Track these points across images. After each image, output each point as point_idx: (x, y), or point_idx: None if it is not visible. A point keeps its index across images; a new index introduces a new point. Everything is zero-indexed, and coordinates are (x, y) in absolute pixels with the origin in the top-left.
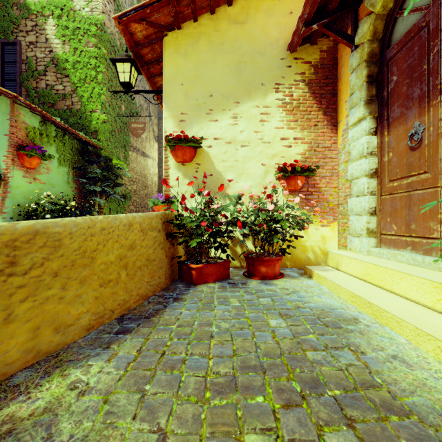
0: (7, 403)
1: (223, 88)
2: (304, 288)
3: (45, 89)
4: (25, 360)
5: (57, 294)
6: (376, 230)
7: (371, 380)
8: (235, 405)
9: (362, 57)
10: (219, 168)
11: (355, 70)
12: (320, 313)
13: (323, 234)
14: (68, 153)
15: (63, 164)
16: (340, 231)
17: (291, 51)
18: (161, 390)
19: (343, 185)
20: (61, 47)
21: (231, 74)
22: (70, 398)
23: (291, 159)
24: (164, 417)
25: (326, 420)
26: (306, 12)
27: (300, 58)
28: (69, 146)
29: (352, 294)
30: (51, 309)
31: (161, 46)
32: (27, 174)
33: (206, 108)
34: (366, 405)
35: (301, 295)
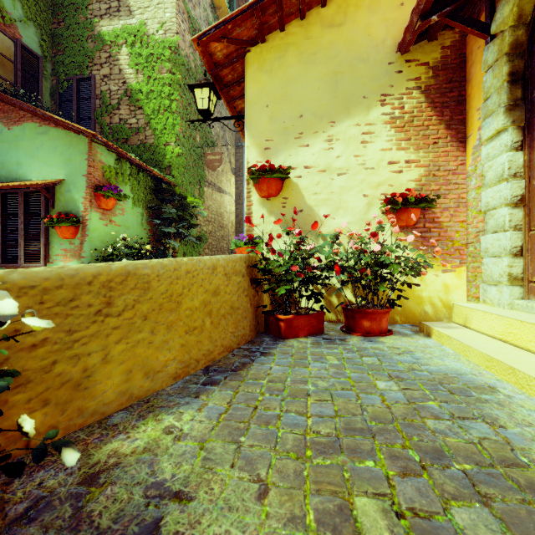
0: (110, 440)
1: (315, 106)
2: (420, 348)
3: (119, 124)
4: (120, 402)
5: (147, 338)
6: (521, 276)
7: (513, 458)
8: (341, 467)
9: (501, 50)
10: (311, 203)
11: (491, 67)
12: (442, 377)
13: (446, 282)
14: (142, 192)
15: (137, 204)
16: (470, 278)
17: (402, 52)
18: (258, 443)
19: (474, 218)
20: (134, 77)
21: (325, 89)
22: (167, 441)
23: (401, 187)
24: (263, 469)
25: (453, 494)
26: (422, 1)
27: (414, 59)
28: (143, 185)
29: (487, 357)
30: (141, 353)
31: (242, 64)
32: (103, 216)
33: (295, 131)
34: (506, 484)
35: (416, 356)
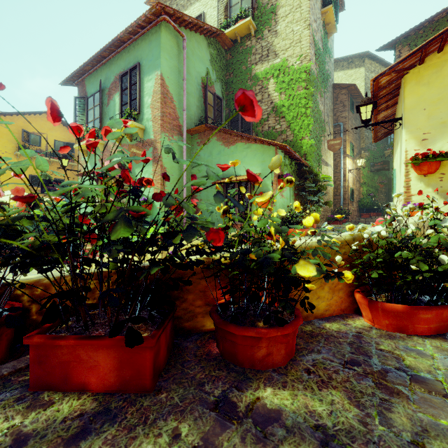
0: None
1: None
2: None
3: (268, 130)
4: None
5: None
6: None
7: None
8: None
9: None
10: None
11: None
12: None
13: None
14: (291, 175)
15: None
16: None
17: None
18: None
19: None
20: (278, 97)
21: None
22: None
23: None
24: None
25: None
26: None
27: None
28: (292, 169)
29: None
30: None
31: (396, 81)
32: (280, 193)
33: None
34: None
35: None
